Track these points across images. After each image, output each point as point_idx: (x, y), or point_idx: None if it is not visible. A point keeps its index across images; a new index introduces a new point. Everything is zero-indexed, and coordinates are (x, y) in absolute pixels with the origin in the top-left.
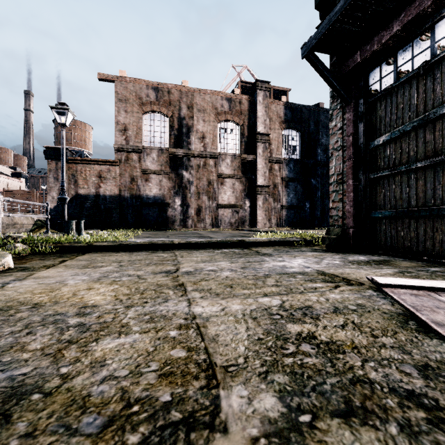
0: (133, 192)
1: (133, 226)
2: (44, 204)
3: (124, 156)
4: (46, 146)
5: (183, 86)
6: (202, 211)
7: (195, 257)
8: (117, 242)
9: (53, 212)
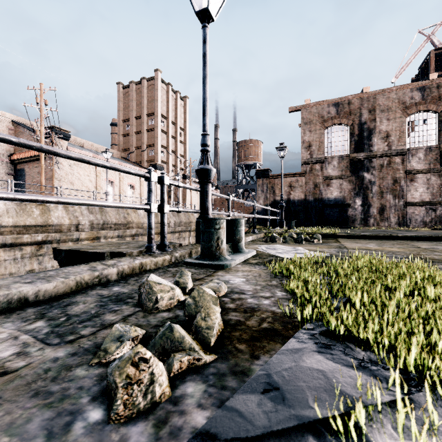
0: (315, 196)
1: (315, 224)
2: (277, 210)
3: (309, 167)
4: (256, 169)
5: (364, 93)
6: (386, 210)
7: (421, 244)
8: (350, 233)
9: (260, 214)
